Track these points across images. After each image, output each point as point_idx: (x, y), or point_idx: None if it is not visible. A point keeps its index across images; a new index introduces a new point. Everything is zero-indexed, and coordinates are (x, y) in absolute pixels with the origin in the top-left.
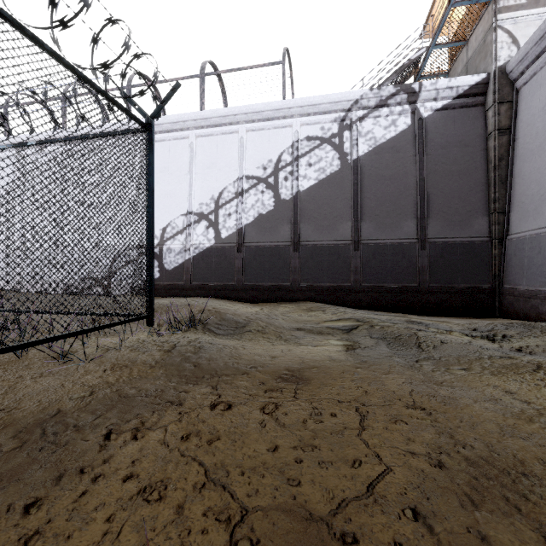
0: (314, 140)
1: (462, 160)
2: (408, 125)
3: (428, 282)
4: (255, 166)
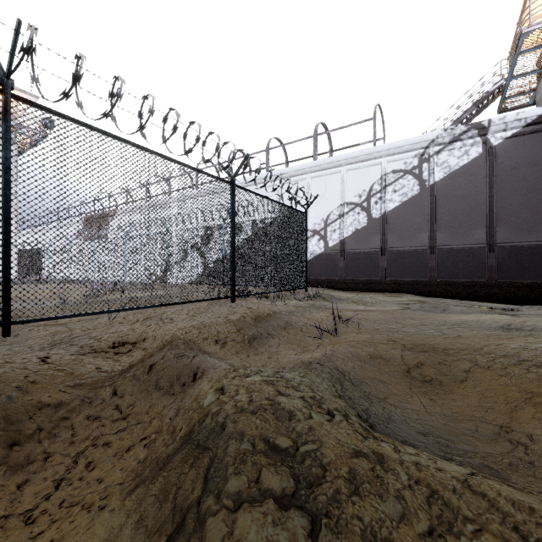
0: (398, 172)
1: (531, 178)
2: (479, 153)
3: (496, 278)
4: (353, 195)
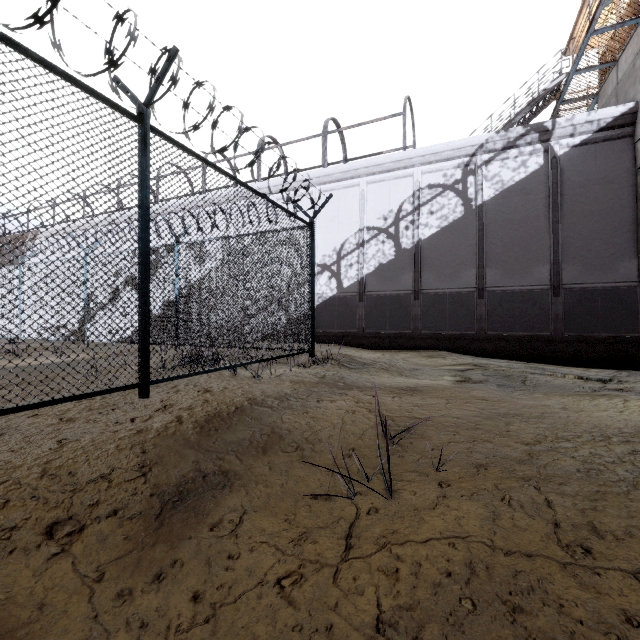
0: (436, 188)
1: (605, 199)
2: (540, 165)
3: (563, 331)
4: (376, 217)
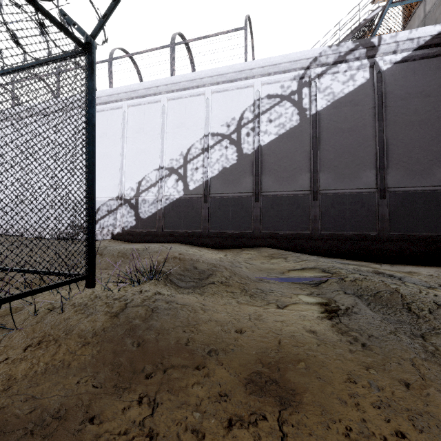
0: (274, 98)
1: (423, 110)
2: (366, 79)
3: (388, 231)
4: (219, 124)
